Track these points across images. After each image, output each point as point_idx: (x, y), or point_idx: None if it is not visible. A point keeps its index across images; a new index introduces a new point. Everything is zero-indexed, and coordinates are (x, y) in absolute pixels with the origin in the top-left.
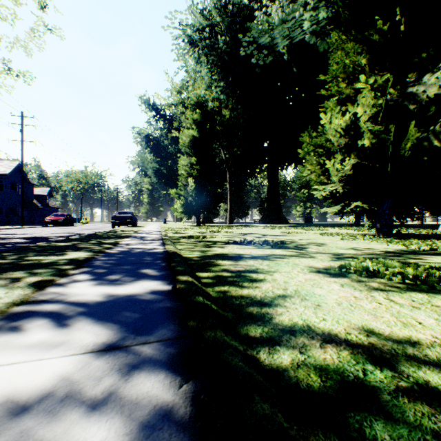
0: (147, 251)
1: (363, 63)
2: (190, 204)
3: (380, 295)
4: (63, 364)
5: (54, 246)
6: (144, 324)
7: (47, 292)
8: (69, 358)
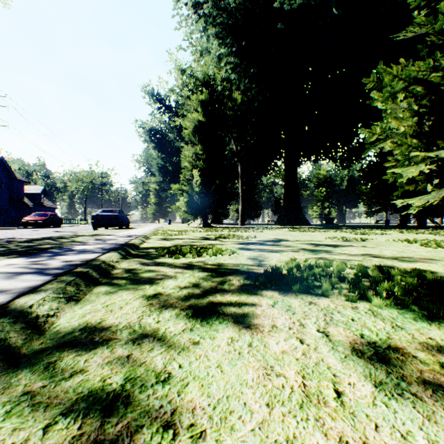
0: None
1: None
2: (195, 202)
3: None
4: None
5: None
6: None
7: None
8: None
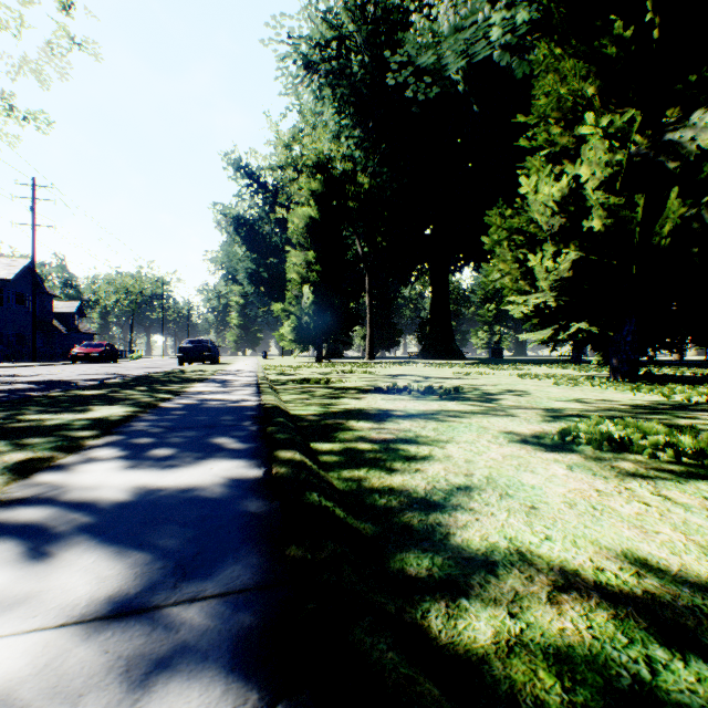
0: (230, 405)
1: (590, 93)
2: (306, 328)
3: (643, 488)
4: (9, 655)
5: (75, 396)
6: (199, 552)
7: (34, 482)
8: (25, 640)
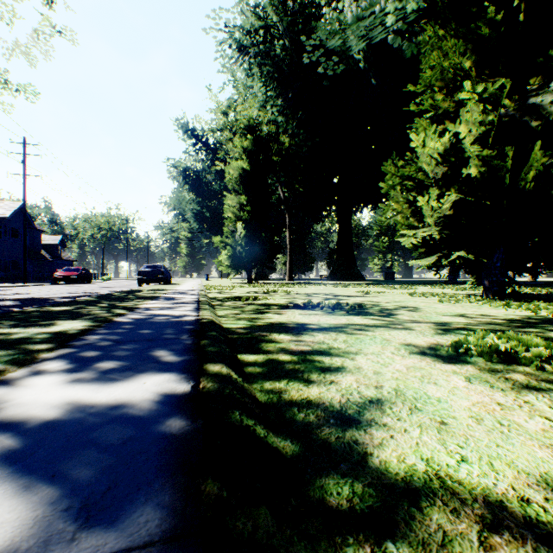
0: (172, 320)
1: (467, 66)
2: (239, 256)
3: (541, 401)
4: None
5: (46, 311)
6: (111, 487)
7: None
8: None
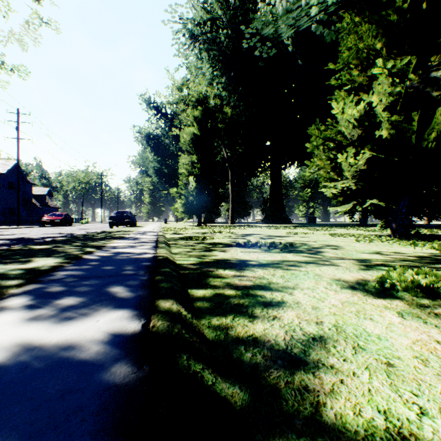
0: (133, 257)
1: (378, 47)
2: (191, 204)
3: None
4: None
5: (28, 249)
6: None
7: None
8: None
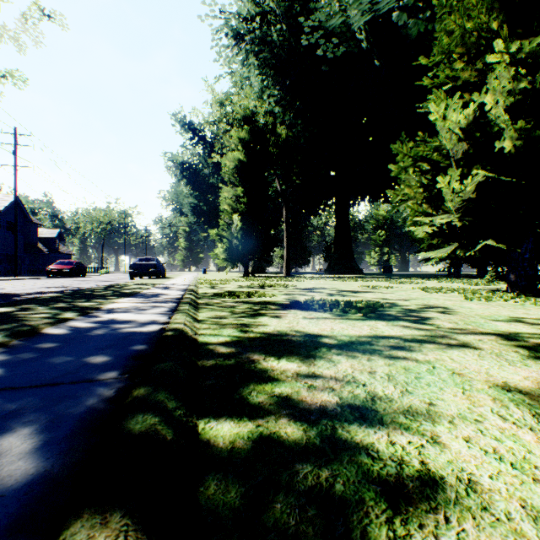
0: (124, 332)
1: (493, 27)
2: (235, 249)
3: None
4: None
5: None
6: None
7: None
8: None
